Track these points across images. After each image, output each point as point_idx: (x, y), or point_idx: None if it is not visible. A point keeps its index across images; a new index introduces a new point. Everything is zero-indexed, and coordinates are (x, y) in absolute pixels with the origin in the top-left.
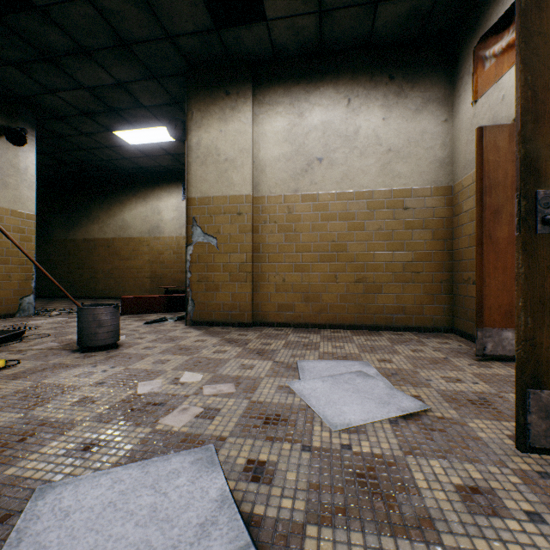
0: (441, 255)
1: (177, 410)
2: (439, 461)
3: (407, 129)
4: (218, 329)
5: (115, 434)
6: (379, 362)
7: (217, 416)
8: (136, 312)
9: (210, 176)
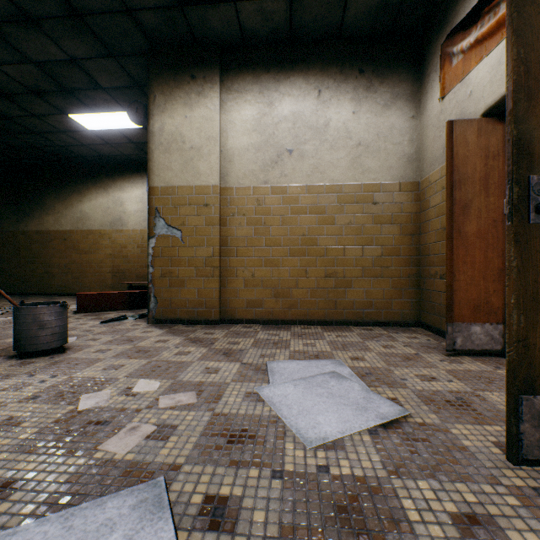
0: (409, 250)
1: (124, 430)
2: (428, 481)
3: (377, 124)
4: (183, 327)
5: (38, 469)
6: (352, 360)
7: (173, 435)
8: (93, 310)
9: (174, 164)
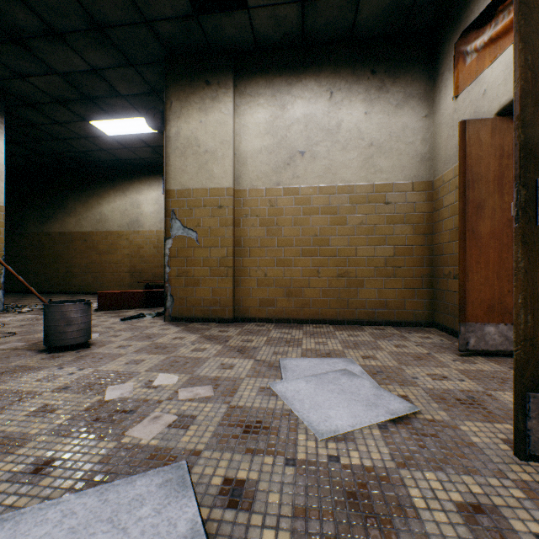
0: (422, 250)
1: (148, 419)
2: (435, 472)
3: (389, 124)
4: (198, 325)
5: (74, 451)
6: (363, 359)
7: (192, 425)
8: (113, 308)
9: (189, 168)
